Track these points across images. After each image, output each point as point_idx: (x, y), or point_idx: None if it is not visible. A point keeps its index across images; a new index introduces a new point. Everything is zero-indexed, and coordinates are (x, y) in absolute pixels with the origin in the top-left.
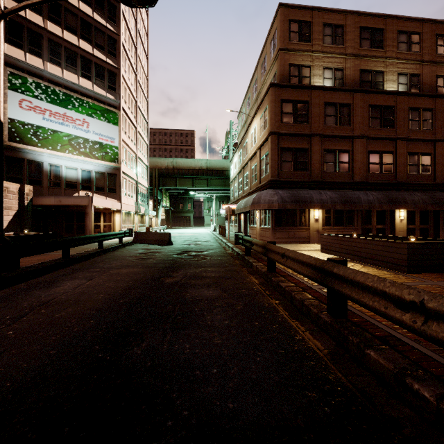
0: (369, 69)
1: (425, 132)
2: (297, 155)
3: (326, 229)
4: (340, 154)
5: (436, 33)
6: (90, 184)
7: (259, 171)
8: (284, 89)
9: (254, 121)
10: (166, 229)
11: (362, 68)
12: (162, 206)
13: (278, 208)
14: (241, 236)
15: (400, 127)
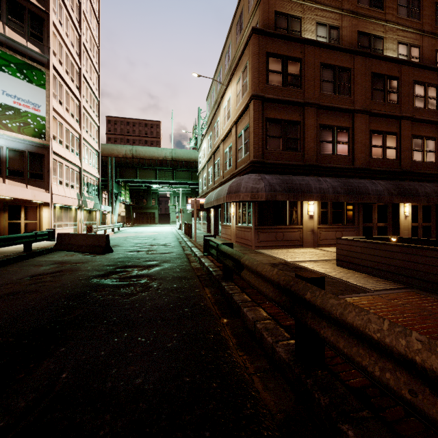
0: (368, 32)
1: (430, 112)
2: (287, 129)
3: (322, 229)
4: (338, 132)
5: (436, 1)
6: None
7: (235, 152)
8: (271, 38)
9: (229, 90)
10: (123, 228)
11: (360, 30)
12: (120, 201)
13: (265, 199)
14: (215, 244)
15: (405, 104)
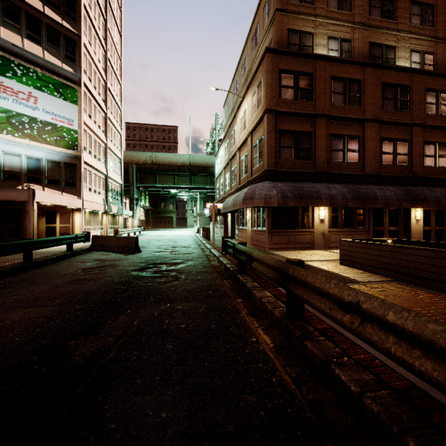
0: (379, 43)
1: (443, 118)
2: (299, 139)
3: (333, 232)
4: (349, 140)
5: None
6: (39, 175)
7: (250, 161)
8: (283, 56)
9: (245, 101)
10: (143, 231)
11: (372, 40)
12: (140, 205)
13: (278, 205)
14: (232, 244)
15: (416, 112)
